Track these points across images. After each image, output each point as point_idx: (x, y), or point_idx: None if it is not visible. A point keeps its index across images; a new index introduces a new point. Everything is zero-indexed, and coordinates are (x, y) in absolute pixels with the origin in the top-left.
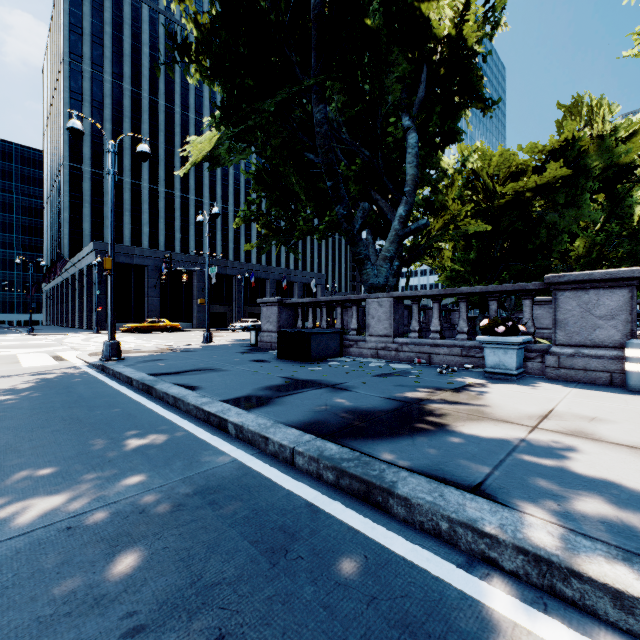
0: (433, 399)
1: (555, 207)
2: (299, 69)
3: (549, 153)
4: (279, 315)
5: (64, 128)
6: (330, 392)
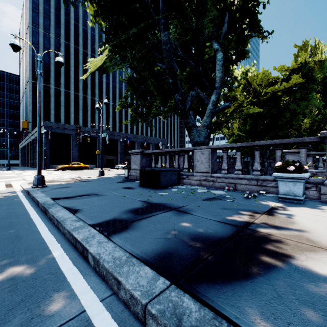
0: (257, 223)
1: (294, 100)
2: (153, 10)
3: (291, 71)
4: (141, 160)
5: (29, 62)
6: (175, 215)
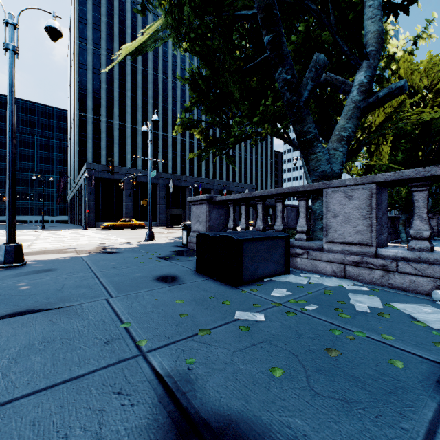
0: None
1: None
2: None
3: None
4: (208, 214)
5: (75, 89)
6: None
